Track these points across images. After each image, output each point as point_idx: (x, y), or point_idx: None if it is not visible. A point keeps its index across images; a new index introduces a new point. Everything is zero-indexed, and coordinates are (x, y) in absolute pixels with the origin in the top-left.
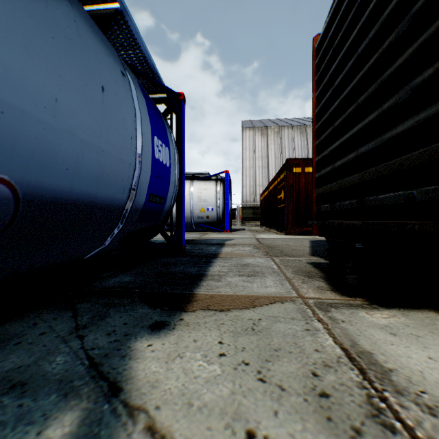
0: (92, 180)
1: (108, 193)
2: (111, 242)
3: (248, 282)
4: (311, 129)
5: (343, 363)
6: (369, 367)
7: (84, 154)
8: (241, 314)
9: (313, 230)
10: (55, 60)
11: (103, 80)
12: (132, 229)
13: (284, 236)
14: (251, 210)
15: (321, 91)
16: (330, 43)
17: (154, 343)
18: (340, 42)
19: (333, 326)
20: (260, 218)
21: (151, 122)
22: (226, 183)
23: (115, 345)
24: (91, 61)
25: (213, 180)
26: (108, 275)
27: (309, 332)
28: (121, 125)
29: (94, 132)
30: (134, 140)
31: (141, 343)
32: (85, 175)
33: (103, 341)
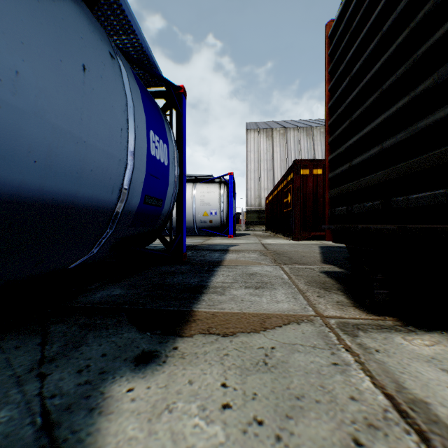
0: (71, 177)
1: (92, 192)
2: (100, 249)
3: (256, 296)
4: (318, 131)
5: (394, 422)
6: (430, 428)
7: (59, 144)
8: (250, 340)
9: (326, 235)
10: (14, 21)
11: (84, 58)
12: (125, 234)
13: (291, 242)
14: (256, 214)
15: (335, 82)
16: (347, 27)
17: (136, 387)
18: (359, 23)
19: (367, 359)
20: (266, 222)
21: (147, 114)
22: (230, 186)
23: (84, 389)
24: (68, 33)
25: (217, 182)
26: (96, 287)
27: (338, 367)
28: (109, 113)
29: (72, 119)
30: (125, 133)
31: (119, 387)
32: (61, 170)
33: (69, 384)
